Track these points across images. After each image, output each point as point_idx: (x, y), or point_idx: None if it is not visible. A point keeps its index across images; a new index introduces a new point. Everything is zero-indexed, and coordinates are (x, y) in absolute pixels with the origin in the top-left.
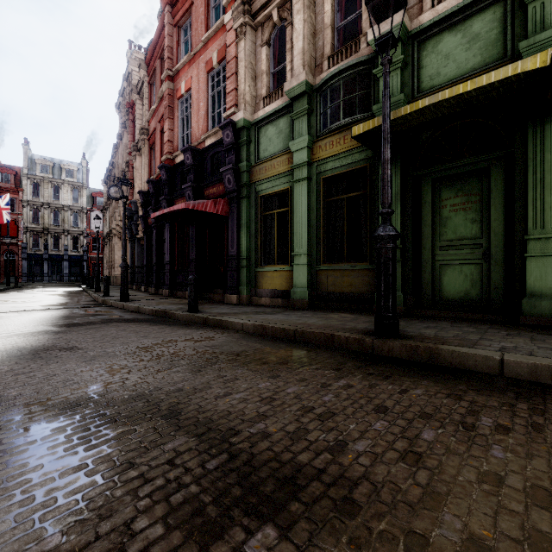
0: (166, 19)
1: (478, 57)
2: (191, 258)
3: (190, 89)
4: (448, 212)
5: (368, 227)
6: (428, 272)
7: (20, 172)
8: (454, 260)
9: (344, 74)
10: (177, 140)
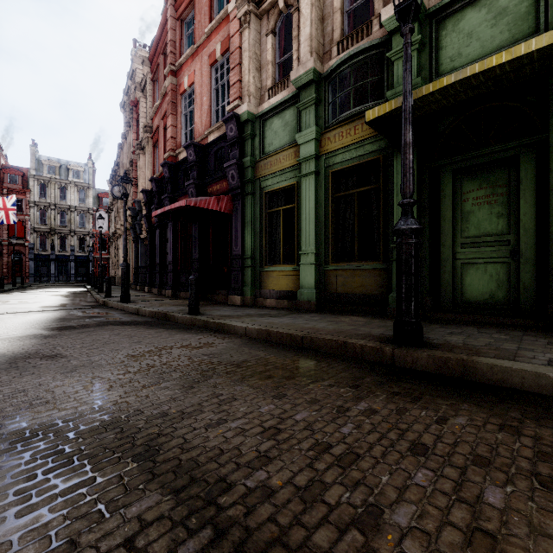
0: (168, 12)
1: (505, 33)
2: (193, 257)
3: (193, 83)
4: (470, 206)
5: (381, 223)
6: (447, 272)
7: (27, 173)
8: (478, 258)
9: (355, 60)
10: (180, 136)
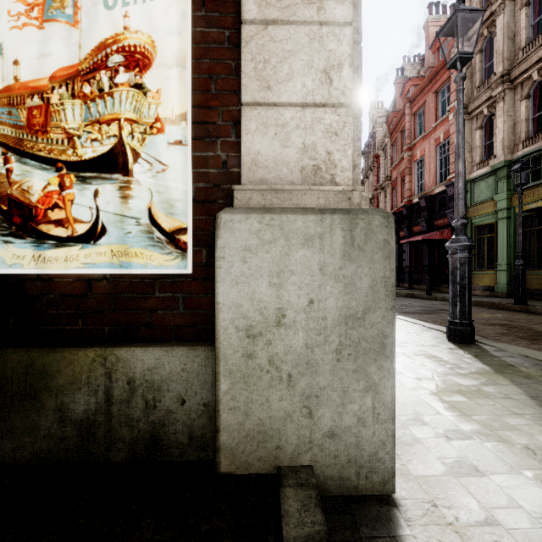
0: (406, 112)
1: None
2: (424, 264)
3: (423, 155)
4: None
5: None
6: None
7: None
8: None
9: (532, 155)
10: (413, 188)
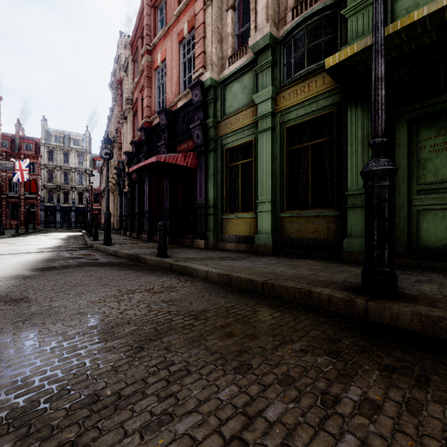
0: (145, 1)
1: None
2: (165, 207)
3: (164, 59)
4: (427, 153)
5: (335, 173)
6: (403, 218)
7: (39, 142)
8: (436, 204)
9: (309, 21)
10: (154, 105)
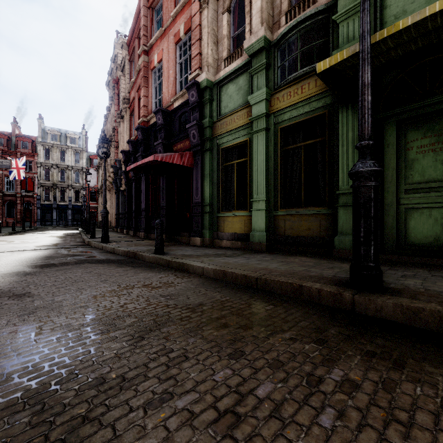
0: (141, 2)
1: None
2: (161, 205)
3: (161, 60)
4: (414, 154)
5: (327, 172)
6: (391, 217)
7: (35, 140)
8: (422, 203)
9: (302, 26)
10: (151, 105)
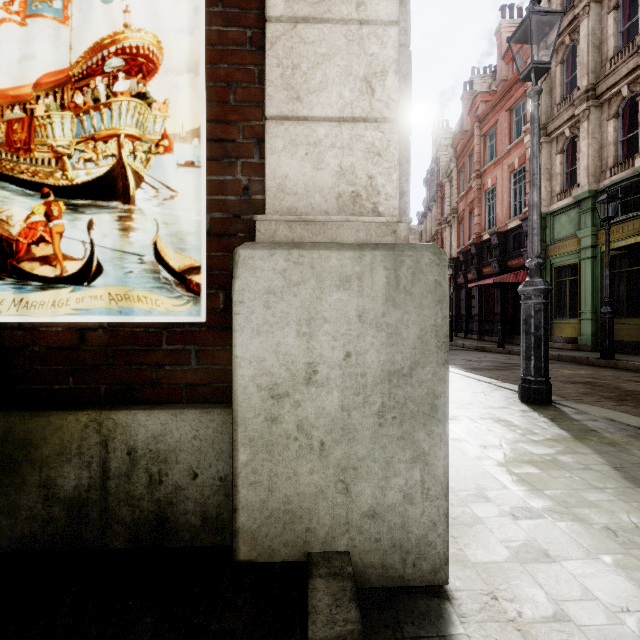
0: (474, 133)
1: None
2: (496, 312)
3: (495, 184)
4: None
5: None
6: None
7: None
8: None
9: (621, 184)
10: (484, 222)
